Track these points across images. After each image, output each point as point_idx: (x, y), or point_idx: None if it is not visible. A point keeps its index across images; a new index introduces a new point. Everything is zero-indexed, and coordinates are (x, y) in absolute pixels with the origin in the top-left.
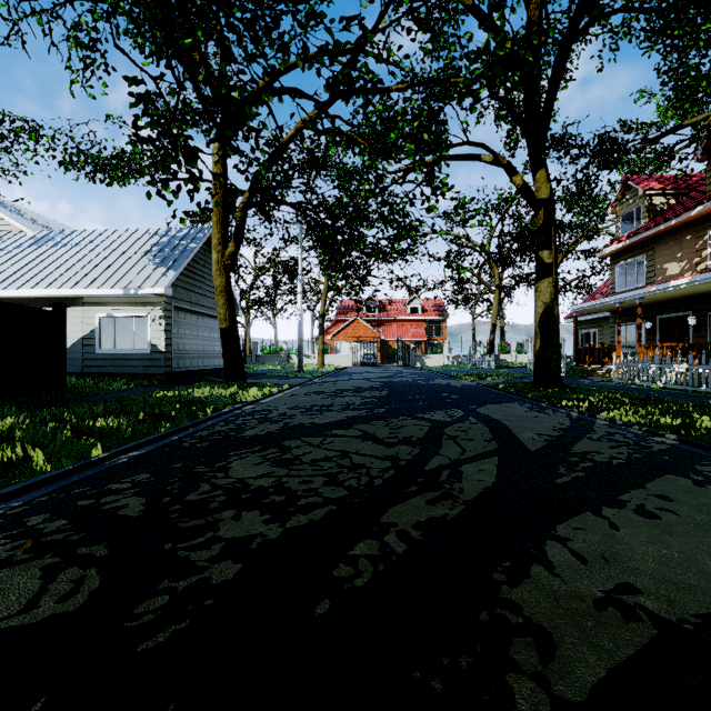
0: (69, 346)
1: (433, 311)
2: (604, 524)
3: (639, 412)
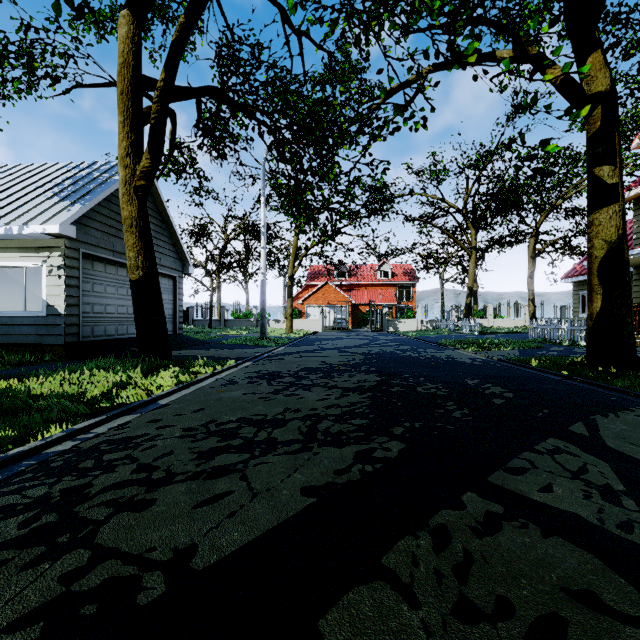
0: None
1: (403, 276)
2: None
3: None
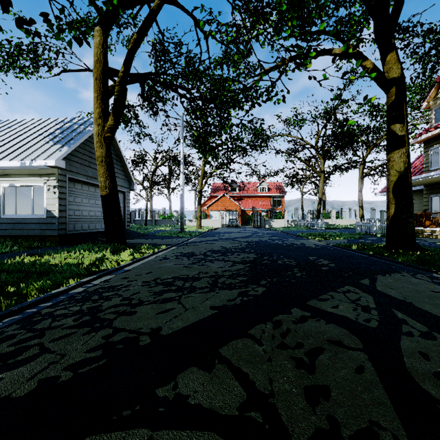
0: None
1: (276, 190)
2: None
3: None
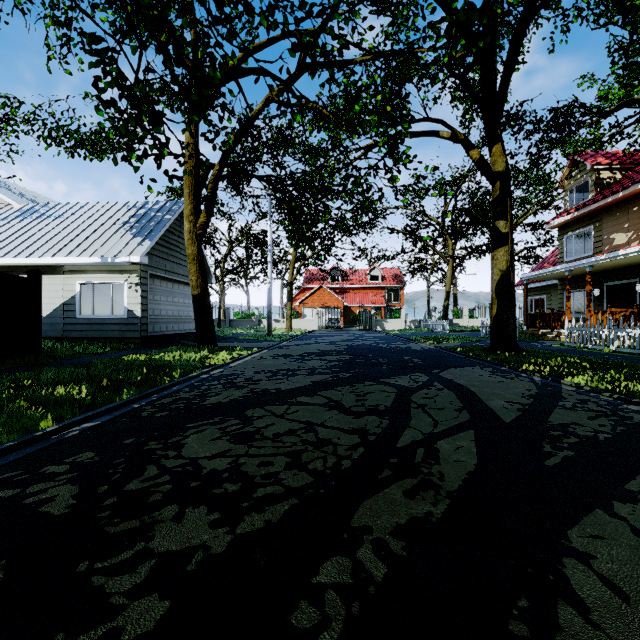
0: (50, 311)
1: (392, 280)
2: (626, 530)
3: (605, 378)
